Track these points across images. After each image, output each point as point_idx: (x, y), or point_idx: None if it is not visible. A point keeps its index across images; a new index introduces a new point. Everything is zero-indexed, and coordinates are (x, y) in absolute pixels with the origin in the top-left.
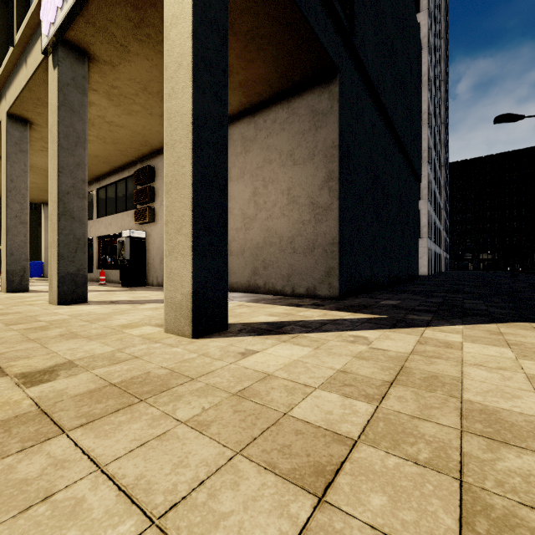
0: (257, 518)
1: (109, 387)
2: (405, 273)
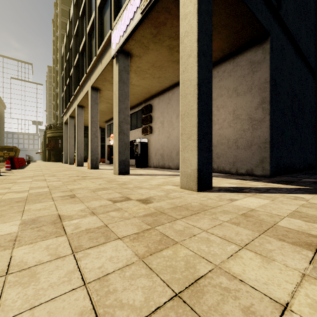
0: (287, 253)
1: (179, 207)
2: (316, 162)
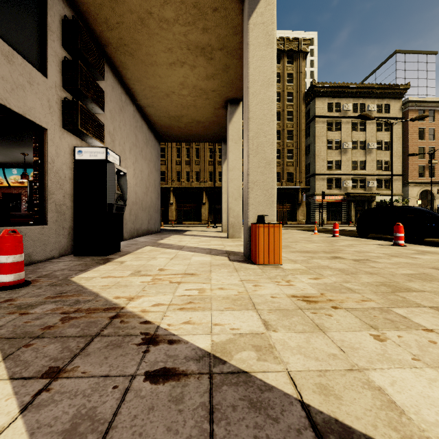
0: None
1: None
2: None
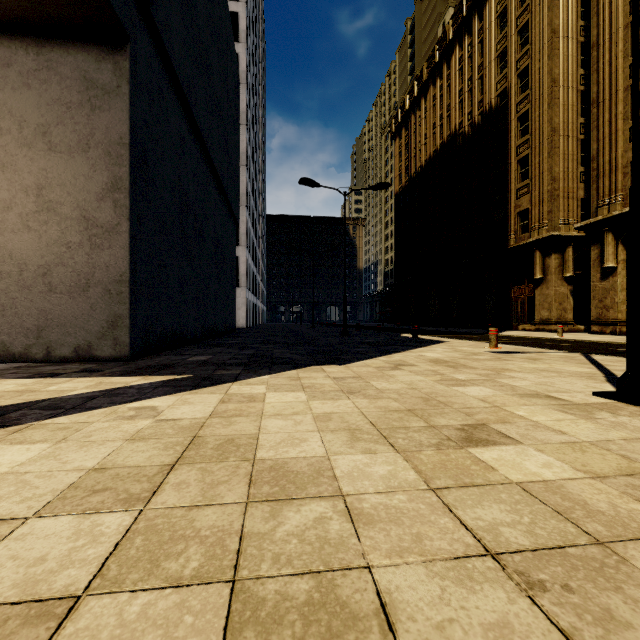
0: None
1: None
2: (223, 325)
